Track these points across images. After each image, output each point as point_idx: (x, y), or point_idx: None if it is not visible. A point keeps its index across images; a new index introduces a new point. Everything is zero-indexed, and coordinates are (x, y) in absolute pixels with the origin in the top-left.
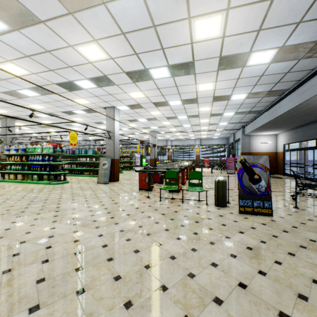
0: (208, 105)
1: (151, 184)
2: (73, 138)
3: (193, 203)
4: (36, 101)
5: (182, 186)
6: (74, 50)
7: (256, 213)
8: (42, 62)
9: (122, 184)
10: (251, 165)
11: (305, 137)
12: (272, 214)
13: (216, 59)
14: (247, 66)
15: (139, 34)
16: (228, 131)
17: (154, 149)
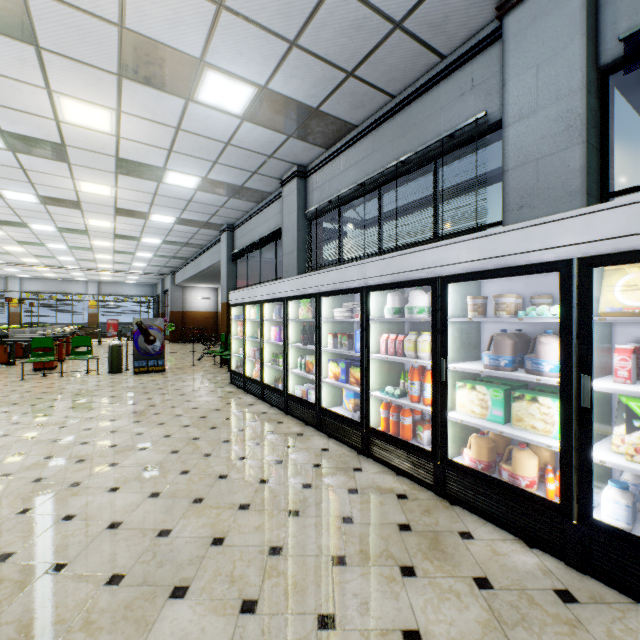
0: (109, 241)
1: None
2: None
3: (79, 375)
4: None
5: (59, 364)
6: None
7: (151, 372)
8: None
9: None
10: (148, 327)
11: None
12: (165, 370)
13: (111, 207)
14: (151, 220)
15: None
16: (152, 274)
17: None
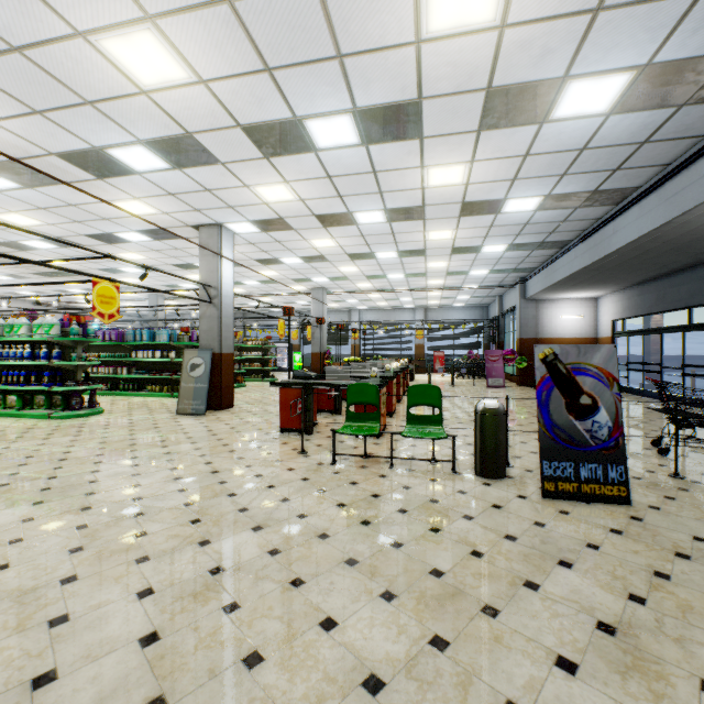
0: (449, 226)
1: (311, 417)
2: (105, 300)
3: (419, 467)
4: (14, 204)
5: (388, 420)
6: (91, 50)
7: (587, 497)
8: (5, 84)
9: (238, 417)
10: (571, 370)
11: (665, 304)
12: (629, 498)
13: (477, 95)
14: (552, 119)
15: (274, 5)
16: (488, 289)
17: (320, 329)
